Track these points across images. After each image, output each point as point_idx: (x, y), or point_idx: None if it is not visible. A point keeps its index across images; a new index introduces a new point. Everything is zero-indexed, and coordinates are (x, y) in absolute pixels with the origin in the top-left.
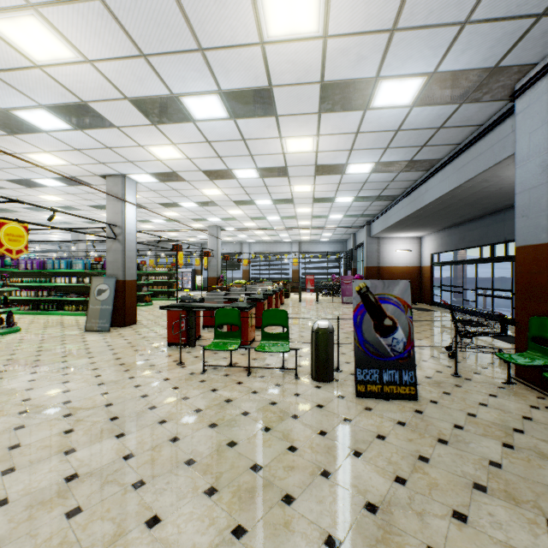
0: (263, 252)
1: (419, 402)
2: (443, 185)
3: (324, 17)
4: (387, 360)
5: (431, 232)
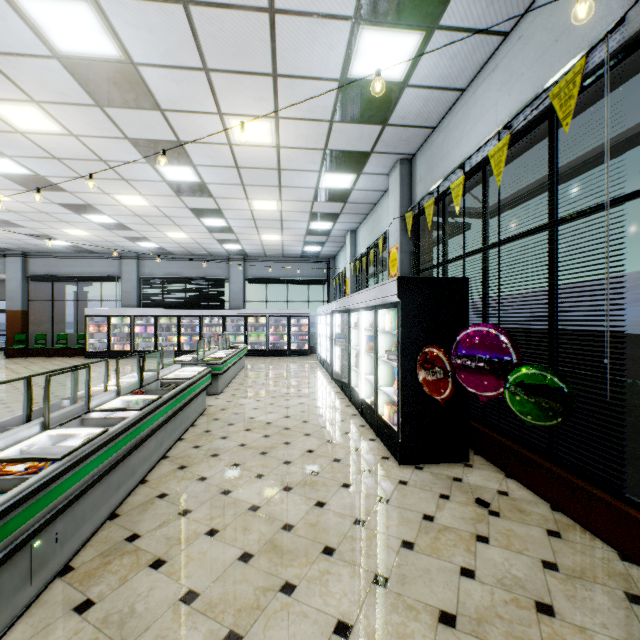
0: None
1: None
2: None
3: None
4: None
5: None
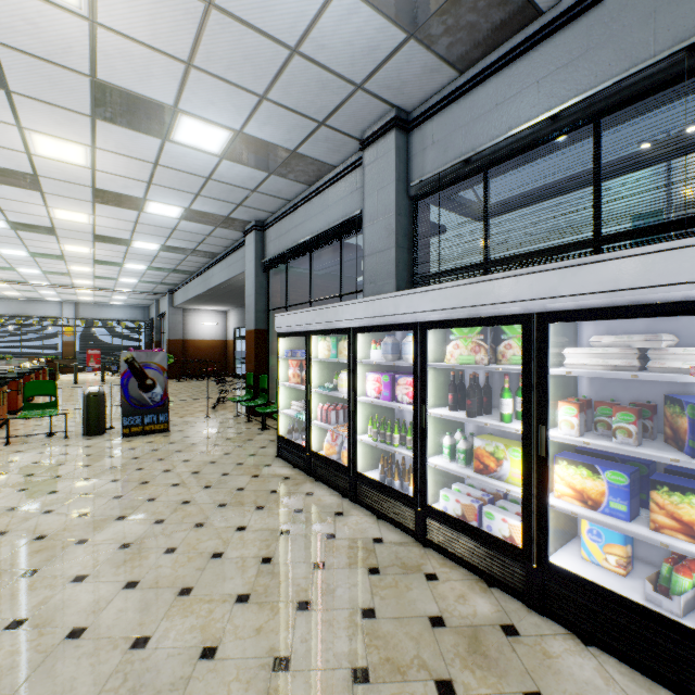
0: (8, 315)
1: (170, 433)
2: (221, 275)
3: (91, 162)
4: (149, 408)
5: (234, 308)
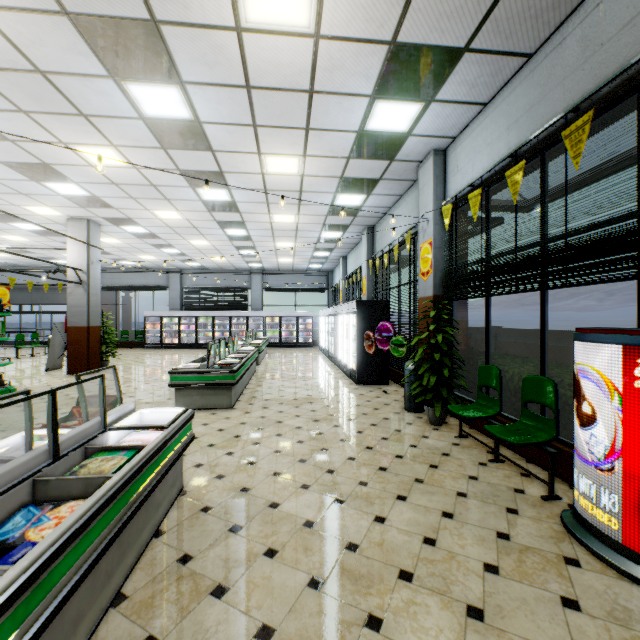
0: None
1: None
2: (33, 279)
3: None
4: None
5: None
